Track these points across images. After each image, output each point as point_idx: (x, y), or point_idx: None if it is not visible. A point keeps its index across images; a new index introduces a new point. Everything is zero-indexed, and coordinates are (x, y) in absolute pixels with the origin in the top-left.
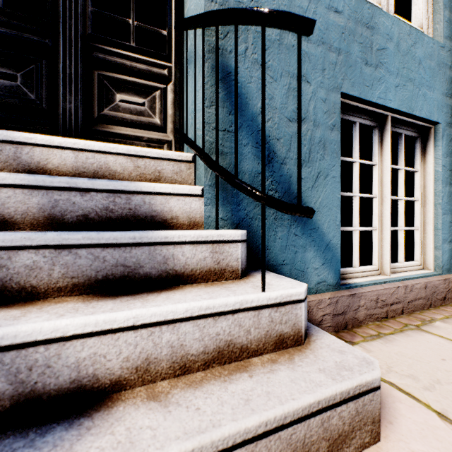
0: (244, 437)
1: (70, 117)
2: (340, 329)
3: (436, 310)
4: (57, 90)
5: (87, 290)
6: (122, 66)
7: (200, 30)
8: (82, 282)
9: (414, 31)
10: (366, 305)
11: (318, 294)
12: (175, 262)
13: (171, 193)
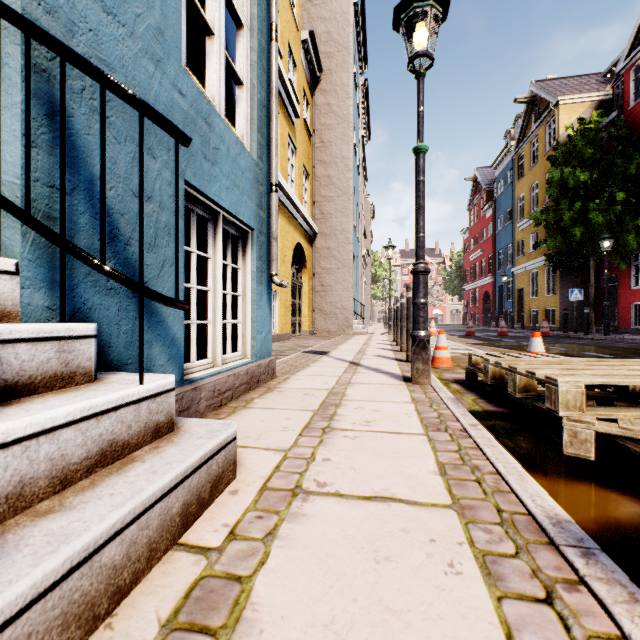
0: (162, 492)
1: None
2: None
3: (254, 392)
4: None
5: None
6: None
7: (6, 22)
8: None
9: (239, 142)
10: (207, 396)
11: None
12: (5, 368)
13: None
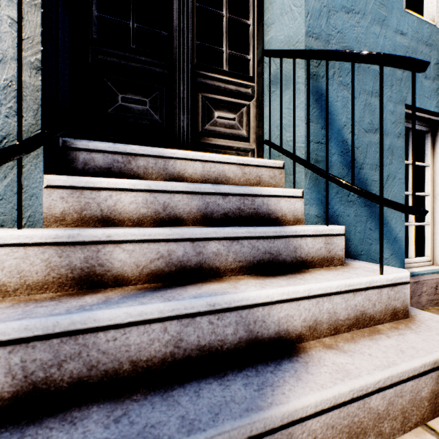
0: (412, 373)
1: (183, 133)
2: None
3: None
4: (173, 111)
5: (248, 271)
6: (218, 88)
7: (297, 60)
8: (244, 265)
9: None
10: (428, 291)
11: None
12: (301, 251)
13: (281, 195)
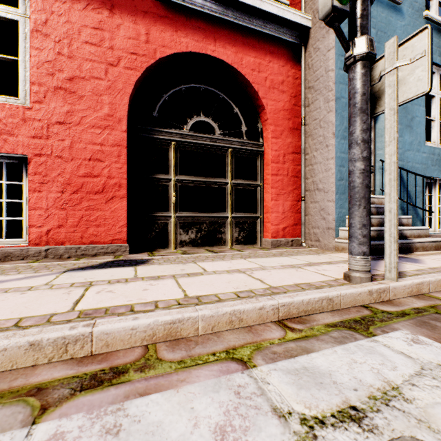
0: (431, 241)
1: None
2: None
3: None
4: None
5: None
6: None
7: None
8: None
9: None
10: None
11: None
12: (402, 222)
13: None
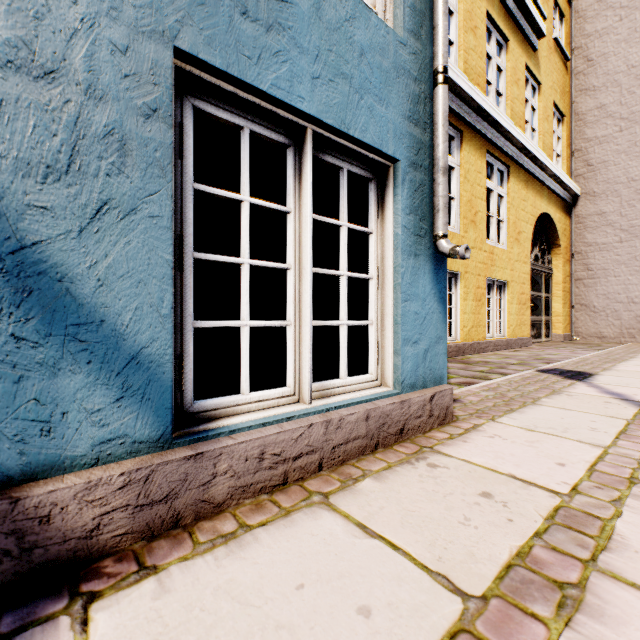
0: None
1: None
2: (160, 532)
3: (385, 453)
4: None
5: None
6: None
7: None
8: None
9: None
10: (235, 469)
11: (101, 467)
12: None
13: None
